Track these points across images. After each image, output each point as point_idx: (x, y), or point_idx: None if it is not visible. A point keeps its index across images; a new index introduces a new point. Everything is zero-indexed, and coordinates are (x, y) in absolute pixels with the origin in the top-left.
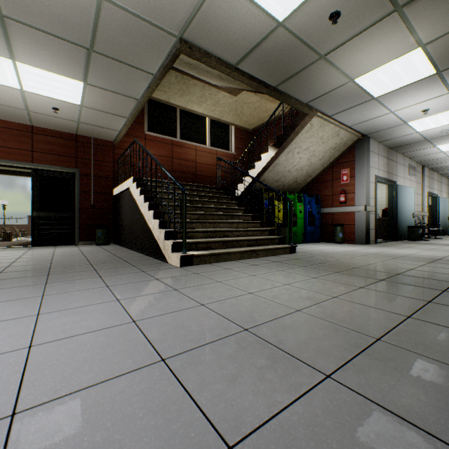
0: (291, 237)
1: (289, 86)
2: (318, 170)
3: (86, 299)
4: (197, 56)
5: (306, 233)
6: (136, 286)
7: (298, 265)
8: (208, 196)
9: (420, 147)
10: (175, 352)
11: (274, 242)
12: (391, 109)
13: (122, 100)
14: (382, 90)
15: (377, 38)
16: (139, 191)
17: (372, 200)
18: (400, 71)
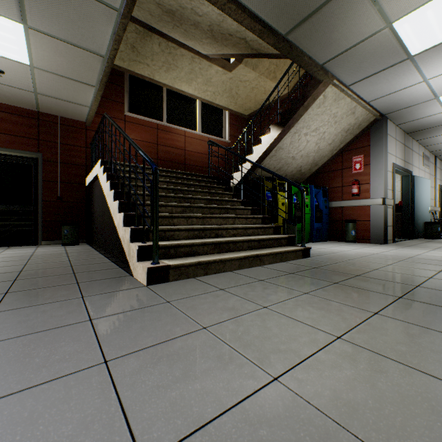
0: (303, 236)
1: (303, 35)
2: (326, 157)
3: None
4: None
5: (313, 230)
6: (28, 348)
7: (327, 280)
8: (197, 186)
9: (441, 132)
10: None
11: (281, 243)
12: (426, 76)
13: (83, 57)
14: (424, 44)
15: None
16: (105, 176)
17: (390, 192)
18: None
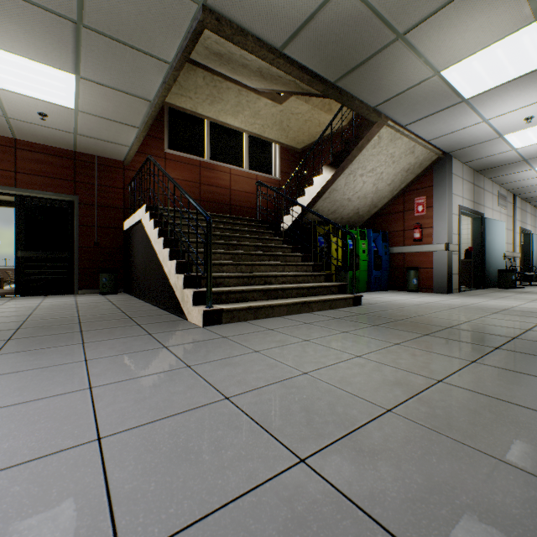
0: (354, 284)
1: (352, 82)
2: (386, 198)
3: (39, 387)
4: (227, 33)
5: (371, 278)
6: (129, 360)
7: (368, 323)
8: (245, 231)
9: (514, 170)
10: (152, 536)
11: (332, 291)
12: (485, 117)
13: (130, 102)
14: (476, 89)
15: (478, 7)
16: (152, 223)
17: (455, 236)
18: (504, 59)
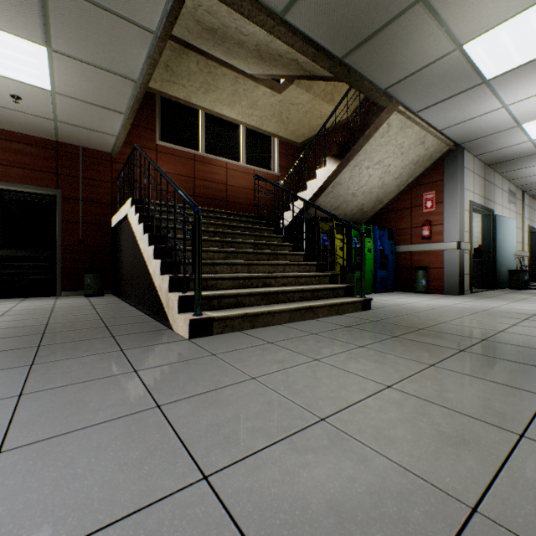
0: (363, 286)
1: (362, 58)
2: (392, 193)
3: None
4: None
5: (377, 279)
6: (80, 395)
7: (386, 334)
8: (242, 228)
9: (527, 164)
10: None
11: (338, 293)
12: (505, 102)
13: (112, 82)
14: (501, 67)
15: None
16: (137, 217)
17: (467, 234)
18: None
